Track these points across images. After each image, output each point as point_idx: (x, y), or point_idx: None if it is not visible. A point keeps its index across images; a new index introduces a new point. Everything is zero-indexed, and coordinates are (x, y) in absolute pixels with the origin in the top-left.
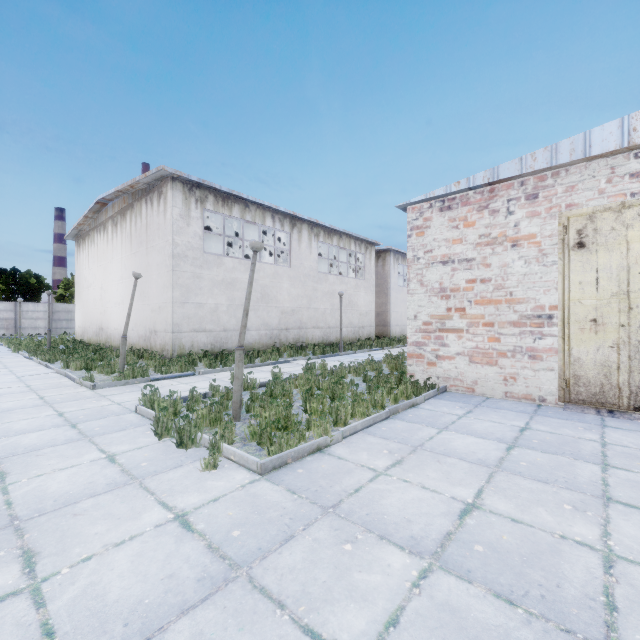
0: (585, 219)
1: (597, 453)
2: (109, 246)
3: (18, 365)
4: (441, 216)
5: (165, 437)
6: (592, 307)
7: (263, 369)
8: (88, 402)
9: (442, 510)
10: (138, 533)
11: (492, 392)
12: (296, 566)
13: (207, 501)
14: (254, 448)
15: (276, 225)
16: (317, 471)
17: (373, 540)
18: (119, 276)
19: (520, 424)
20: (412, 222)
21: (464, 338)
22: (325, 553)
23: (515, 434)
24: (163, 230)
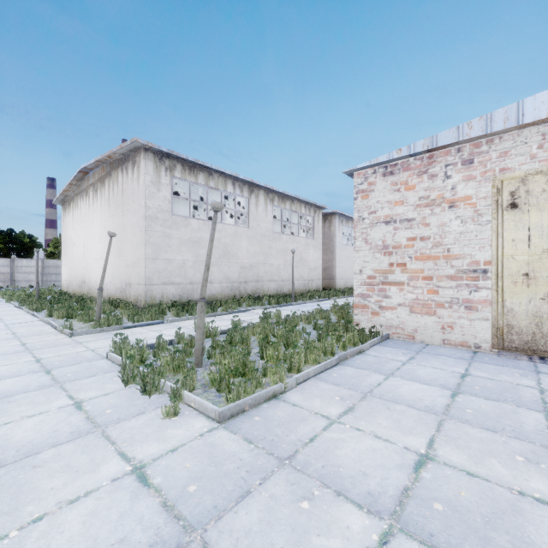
0: (518, 182)
1: (537, 400)
2: (90, 209)
3: (8, 314)
4: (384, 180)
5: (131, 383)
6: (524, 262)
7: (224, 317)
8: (65, 348)
9: (397, 462)
10: (94, 488)
11: (431, 339)
12: (252, 528)
13: (166, 451)
14: (214, 394)
15: (236, 191)
16: (273, 419)
17: (330, 497)
18: (99, 235)
19: (460, 370)
20: (358, 186)
21: (405, 290)
22: (282, 512)
23: (457, 380)
24: (137, 195)
